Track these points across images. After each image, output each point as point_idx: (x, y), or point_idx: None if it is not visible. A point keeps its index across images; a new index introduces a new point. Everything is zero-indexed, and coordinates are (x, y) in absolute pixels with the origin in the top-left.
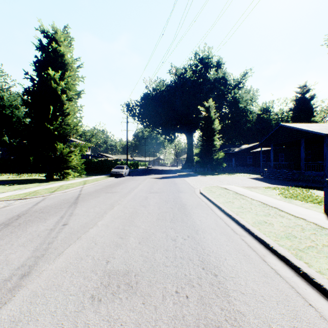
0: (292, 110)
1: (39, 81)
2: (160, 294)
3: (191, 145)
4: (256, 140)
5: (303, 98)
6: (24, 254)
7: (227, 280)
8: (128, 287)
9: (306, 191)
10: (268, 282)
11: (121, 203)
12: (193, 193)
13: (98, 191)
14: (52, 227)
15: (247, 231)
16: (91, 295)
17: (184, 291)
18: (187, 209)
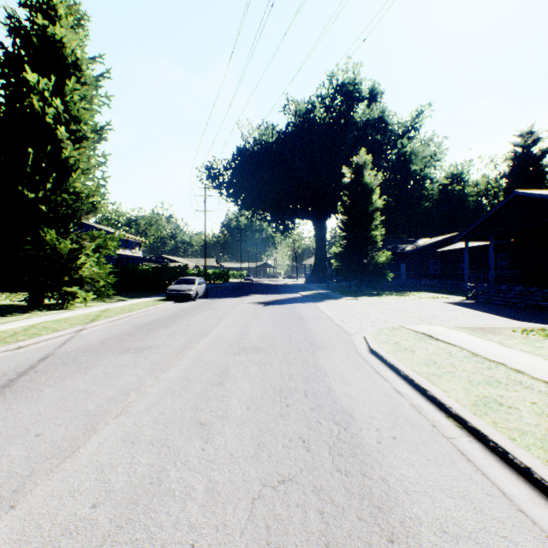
0: (507, 176)
1: (7, 98)
2: None
3: (323, 241)
4: (440, 231)
5: (527, 155)
6: None
7: None
8: None
9: None
10: None
11: (132, 409)
12: (355, 354)
13: (104, 346)
14: None
15: None
16: None
17: None
18: (367, 452)
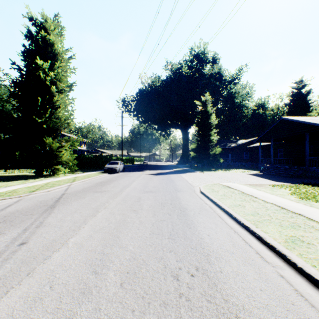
0: (288, 105)
1: (27, 72)
2: None
3: (186, 141)
4: (252, 135)
5: (299, 93)
6: None
7: None
8: None
9: None
10: None
11: (108, 207)
12: (193, 193)
13: (85, 190)
14: (1, 248)
15: (281, 257)
16: None
17: None
18: (189, 216)
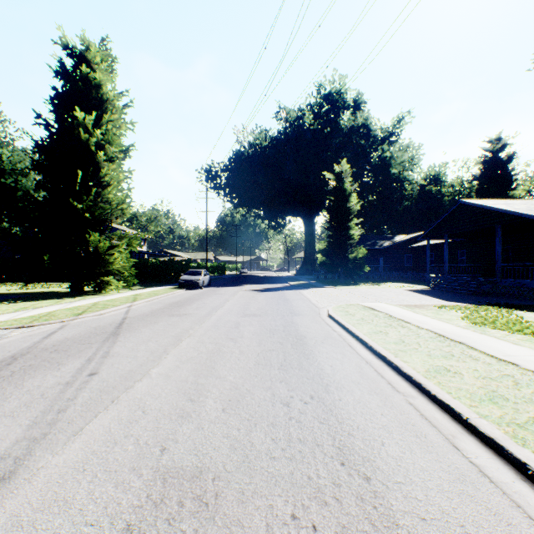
0: (478, 179)
1: (59, 129)
2: (262, 522)
3: (312, 237)
4: (418, 227)
5: (495, 159)
6: (10, 433)
7: (391, 490)
8: (199, 506)
9: (507, 313)
10: (470, 494)
11: (194, 335)
12: (318, 317)
13: (156, 314)
14: (68, 379)
15: (416, 387)
16: (126, 526)
17: (309, 516)
18: (307, 345)
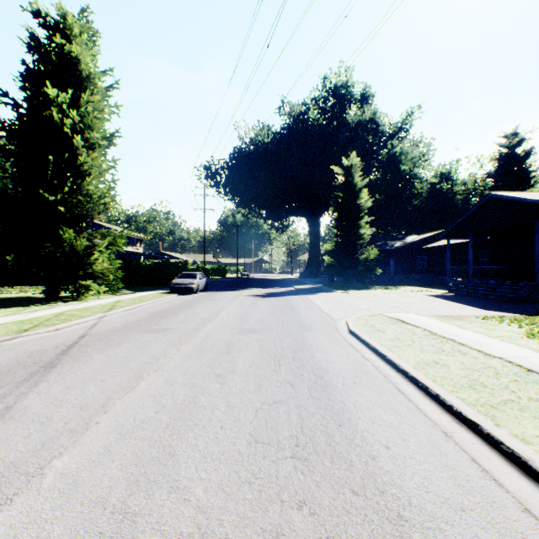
0: (493, 176)
1: (29, 110)
2: None
3: (316, 238)
4: (429, 228)
5: (511, 155)
6: None
7: None
8: None
9: None
10: None
11: (165, 367)
12: (336, 334)
13: (128, 328)
14: None
15: None
16: None
17: None
18: (333, 389)
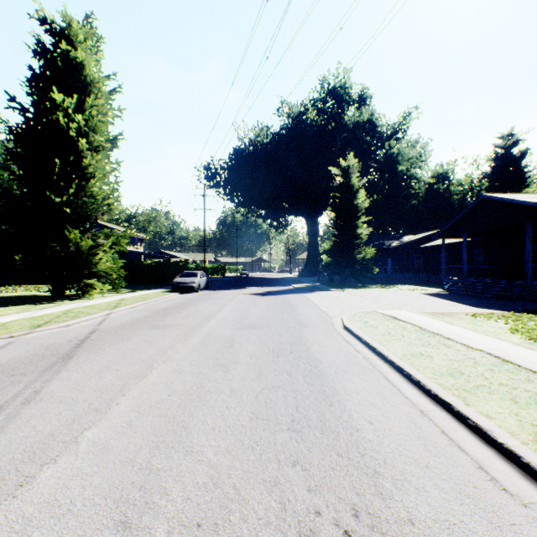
0: (489, 176)
1: (35, 114)
2: None
3: (315, 237)
4: (426, 227)
5: (507, 156)
6: None
7: None
8: None
9: None
10: None
11: (173, 358)
12: (331, 330)
13: (134, 324)
14: None
15: (535, 480)
16: None
17: None
18: (326, 377)
